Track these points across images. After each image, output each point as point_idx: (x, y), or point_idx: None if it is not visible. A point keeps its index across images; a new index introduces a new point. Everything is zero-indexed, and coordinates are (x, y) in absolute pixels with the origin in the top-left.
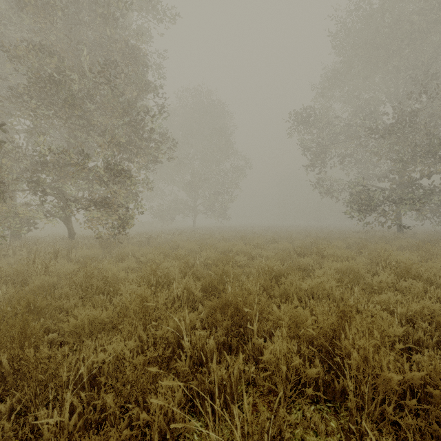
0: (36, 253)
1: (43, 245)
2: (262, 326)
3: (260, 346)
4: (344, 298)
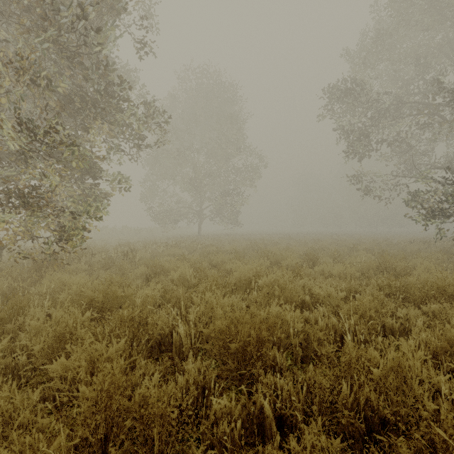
0: None
1: None
2: None
3: None
4: None
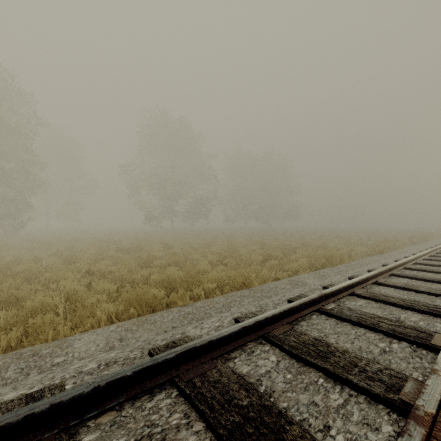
0: None
1: None
2: None
3: None
4: None
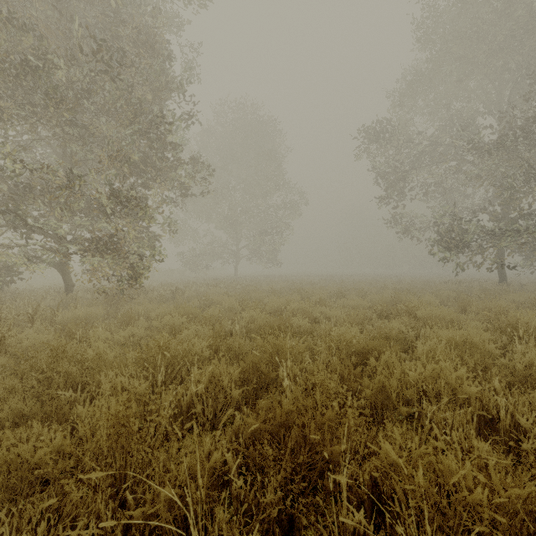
0: (2, 314)
1: (25, 301)
2: (352, 470)
3: (355, 530)
4: (483, 400)
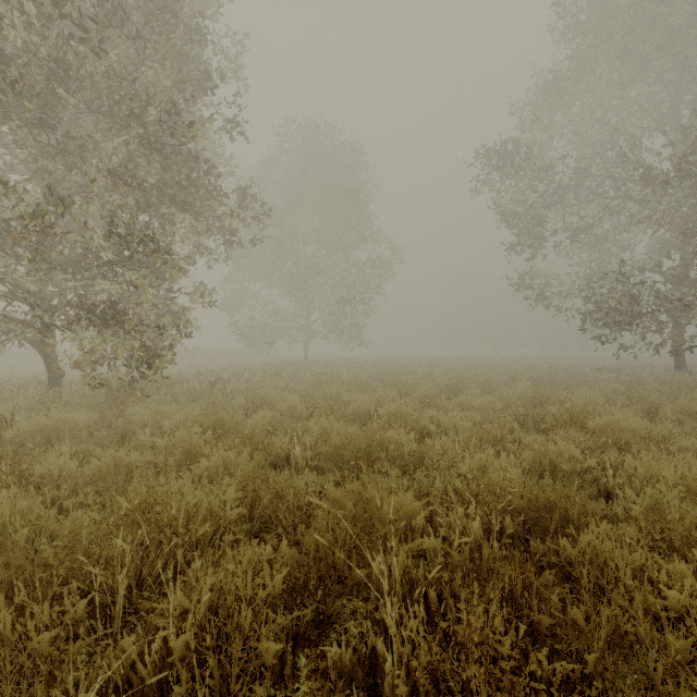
0: None
1: None
2: None
3: None
4: None
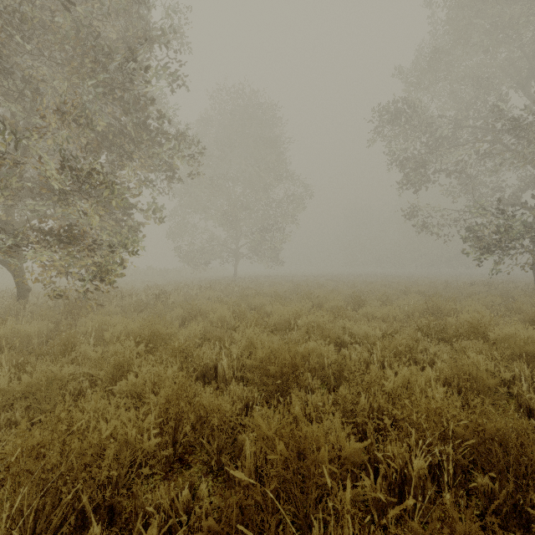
0: None
1: None
2: None
3: None
4: None
